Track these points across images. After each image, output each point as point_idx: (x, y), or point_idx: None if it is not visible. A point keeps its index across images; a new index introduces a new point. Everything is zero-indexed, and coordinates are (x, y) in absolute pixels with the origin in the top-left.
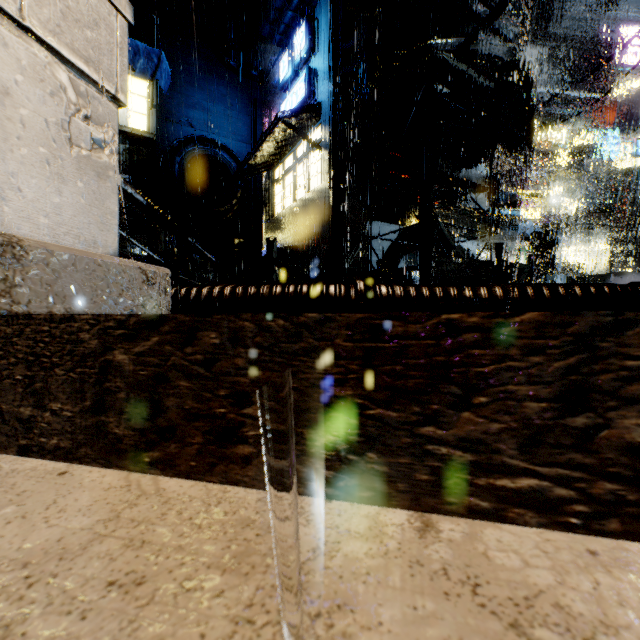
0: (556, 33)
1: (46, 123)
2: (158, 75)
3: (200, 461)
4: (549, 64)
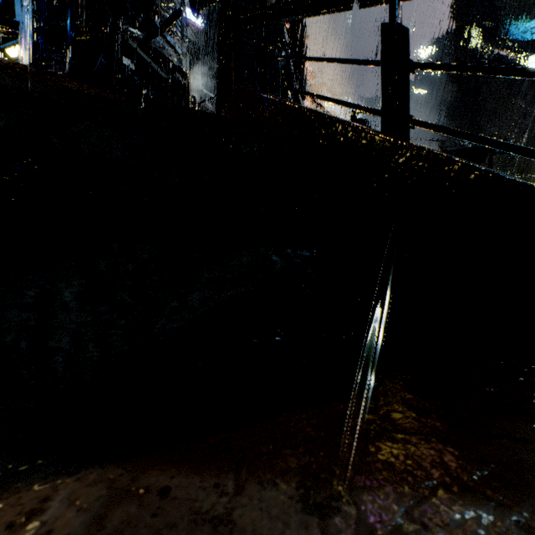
0: None
1: None
2: None
3: None
4: None
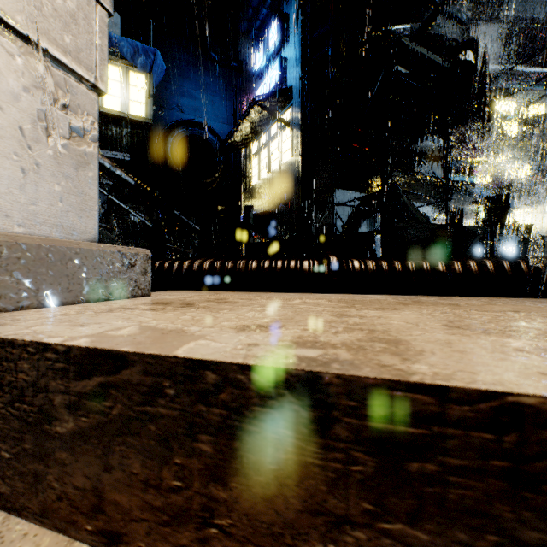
0: (504, 15)
1: (20, 113)
2: (154, 69)
3: (150, 544)
4: (497, 44)
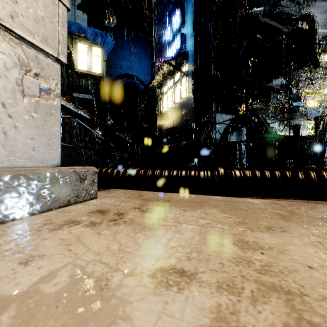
0: None
1: (3, 82)
2: (106, 45)
3: None
4: (321, 16)
